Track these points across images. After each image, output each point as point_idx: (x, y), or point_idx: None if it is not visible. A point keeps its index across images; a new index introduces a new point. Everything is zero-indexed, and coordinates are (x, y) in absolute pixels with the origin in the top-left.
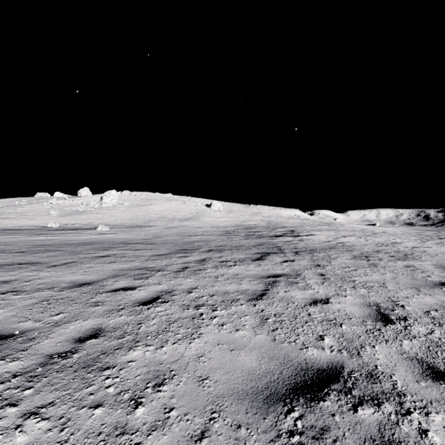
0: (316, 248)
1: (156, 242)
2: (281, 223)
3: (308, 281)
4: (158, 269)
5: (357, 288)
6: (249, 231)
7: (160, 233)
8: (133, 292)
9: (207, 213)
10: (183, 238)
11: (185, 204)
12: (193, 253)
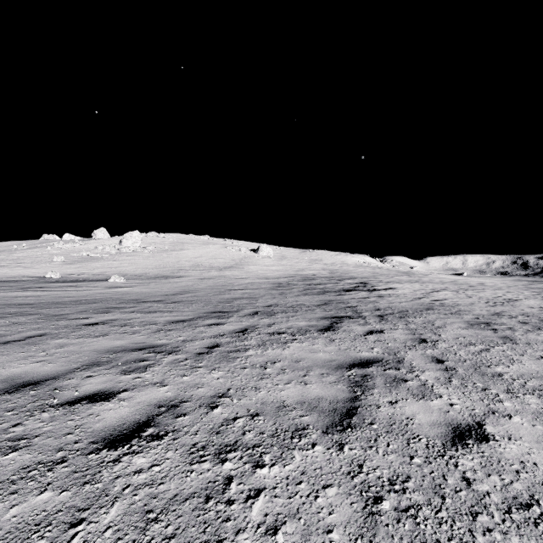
0: (407, 309)
1: (182, 299)
2: (348, 273)
3: (421, 375)
4: (169, 349)
5: (517, 394)
6: (308, 283)
7: (190, 287)
8: (105, 406)
9: (253, 260)
10: (220, 294)
11: (226, 249)
12: (230, 318)
